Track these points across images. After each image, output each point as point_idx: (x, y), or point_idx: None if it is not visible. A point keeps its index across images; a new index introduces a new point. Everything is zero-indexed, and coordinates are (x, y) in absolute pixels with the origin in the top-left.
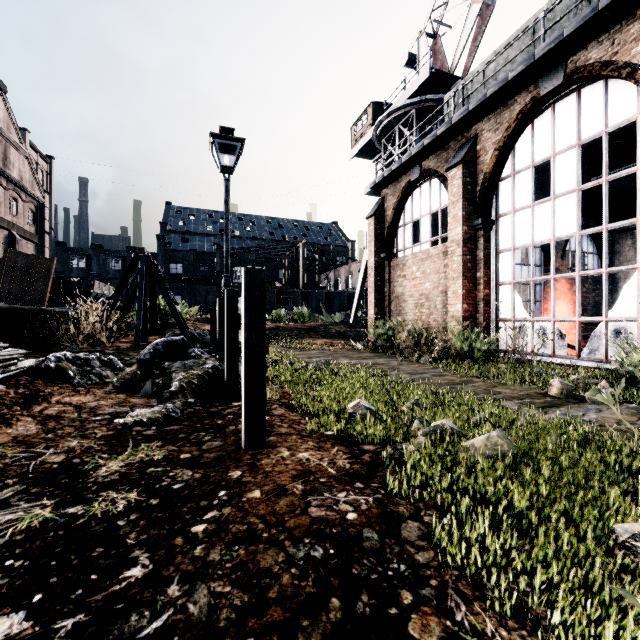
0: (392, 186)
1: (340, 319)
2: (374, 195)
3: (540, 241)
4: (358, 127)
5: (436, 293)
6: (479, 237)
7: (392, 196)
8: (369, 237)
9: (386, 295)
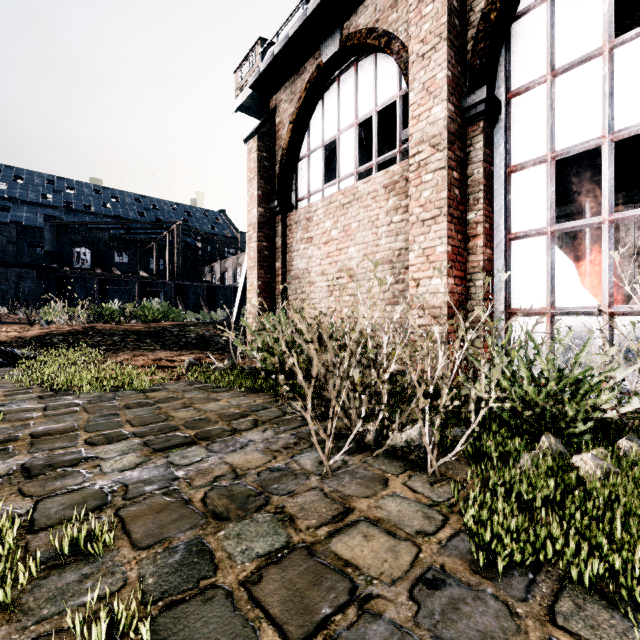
0: (289, 84)
1: (221, 318)
2: (259, 108)
3: (634, 126)
4: (243, 70)
5: (370, 264)
6: (474, 136)
7: (289, 102)
8: (249, 173)
9: (278, 274)
